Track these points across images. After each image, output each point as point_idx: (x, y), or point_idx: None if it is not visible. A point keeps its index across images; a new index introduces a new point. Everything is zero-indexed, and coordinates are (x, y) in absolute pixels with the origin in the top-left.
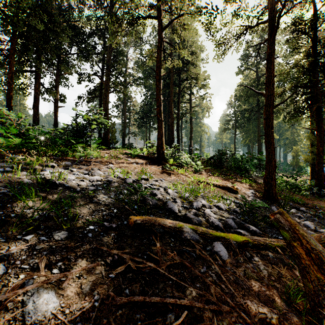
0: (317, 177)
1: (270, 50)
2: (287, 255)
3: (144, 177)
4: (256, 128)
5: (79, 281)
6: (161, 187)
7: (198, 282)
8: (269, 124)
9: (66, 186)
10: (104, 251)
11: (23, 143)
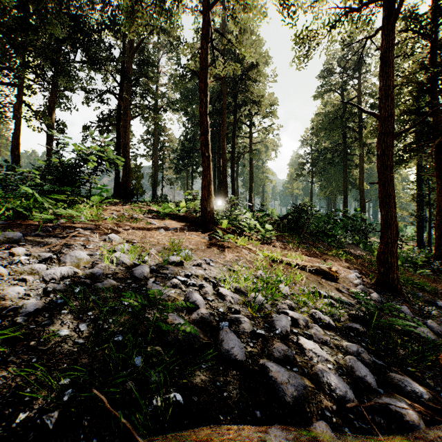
0: (438, 246)
1: (389, 42)
2: None
3: (176, 259)
4: (340, 174)
5: None
6: (207, 279)
7: None
8: (387, 163)
9: None
10: None
11: None
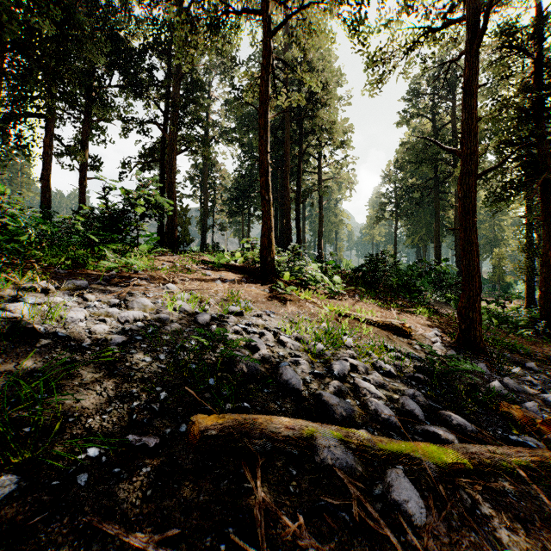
0: (544, 303)
1: (471, 71)
2: (540, 486)
3: (236, 309)
4: (431, 217)
5: None
6: (267, 329)
7: None
8: (469, 207)
9: (59, 335)
10: (110, 537)
11: (0, 243)
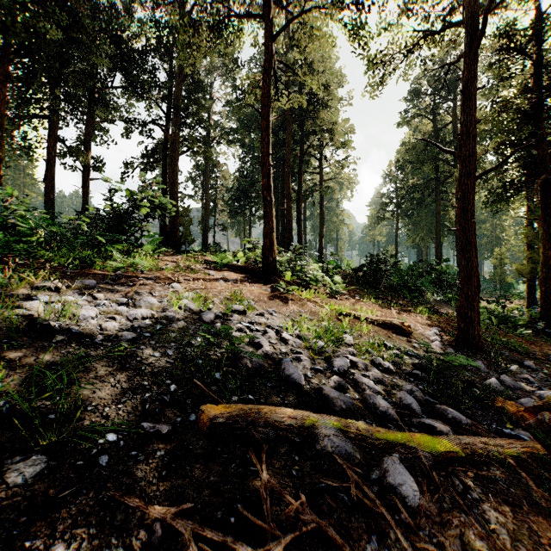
0: (544, 303)
1: (470, 74)
2: (531, 476)
3: (239, 308)
4: (433, 217)
5: None
6: (270, 327)
7: None
8: (467, 208)
9: (73, 332)
10: (132, 509)
11: (9, 244)
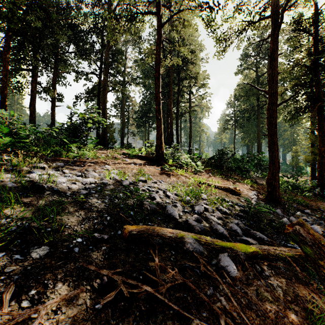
0: (319, 178)
1: (274, 46)
2: (300, 266)
3: (142, 179)
4: (256, 128)
5: (56, 317)
6: (160, 189)
7: (204, 309)
8: (272, 123)
9: (54, 189)
10: (92, 271)
11: (14, 143)
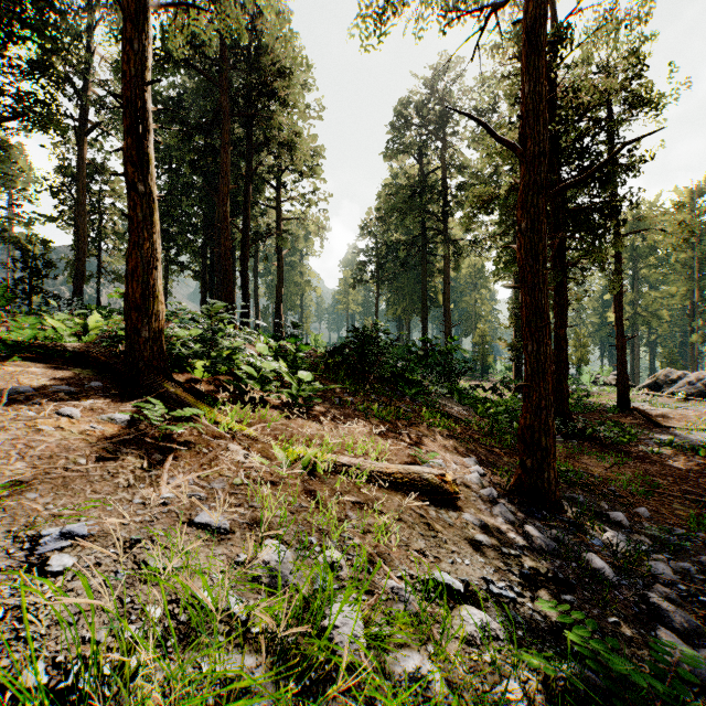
0: (557, 394)
1: (540, 8)
2: None
3: None
4: (416, 284)
5: None
6: None
7: None
8: (538, 249)
9: None
10: None
11: None
